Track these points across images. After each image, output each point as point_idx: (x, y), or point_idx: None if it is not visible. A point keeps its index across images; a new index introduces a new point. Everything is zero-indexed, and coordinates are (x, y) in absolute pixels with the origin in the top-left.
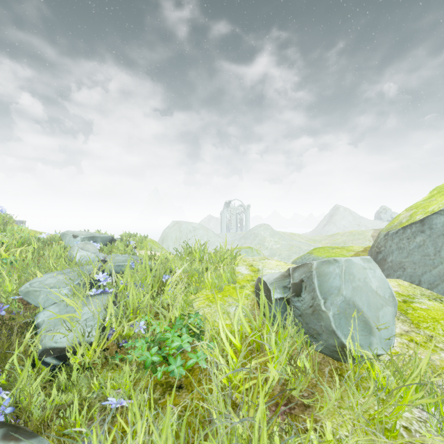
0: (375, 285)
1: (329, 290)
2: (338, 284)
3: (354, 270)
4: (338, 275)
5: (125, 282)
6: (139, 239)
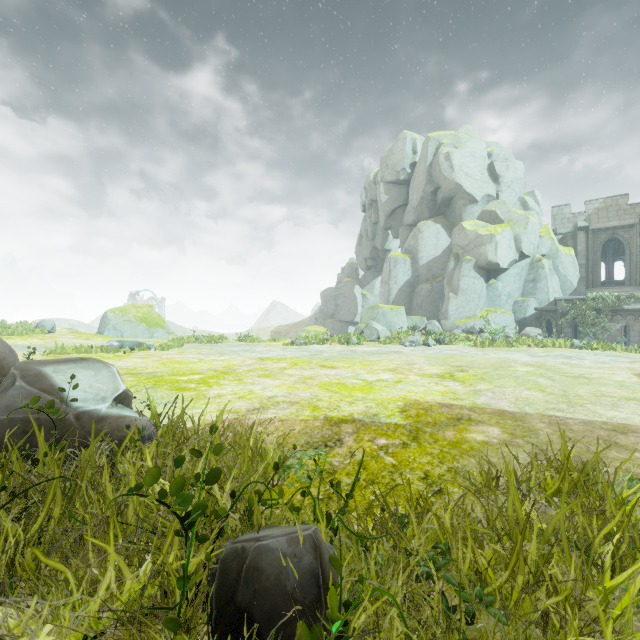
0: (50, 323)
1: (41, 323)
2: (42, 323)
3: (46, 321)
4: (43, 322)
5: (2, 325)
6: (2, 320)
